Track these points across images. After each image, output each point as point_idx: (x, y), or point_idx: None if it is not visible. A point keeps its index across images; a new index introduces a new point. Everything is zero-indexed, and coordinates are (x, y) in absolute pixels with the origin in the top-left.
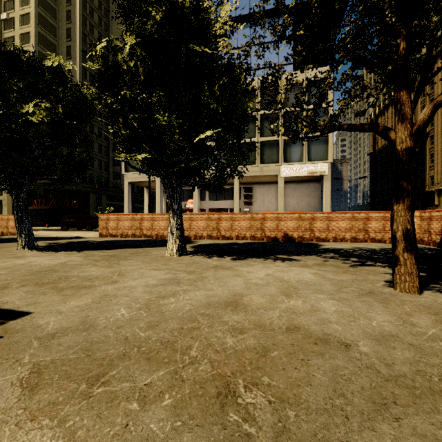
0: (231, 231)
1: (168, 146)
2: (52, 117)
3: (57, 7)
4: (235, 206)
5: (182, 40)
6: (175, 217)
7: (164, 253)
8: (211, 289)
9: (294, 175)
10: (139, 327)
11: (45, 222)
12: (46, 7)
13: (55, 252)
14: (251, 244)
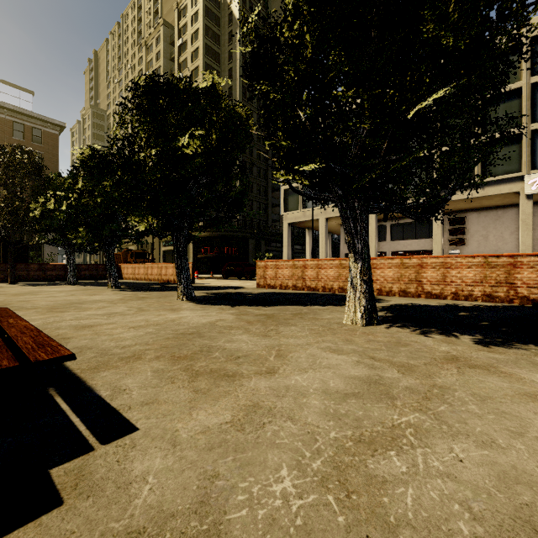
0: (443, 284)
1: (350, 148)
2: (205, 146)
3: (220, 51)
4: (435, 246)
5: None
6: (359, 263)
7: (339, 318)
8: (492, 442)
9: None
10: None
11: (211, 270)
12: (211, 54)
13: (209, 305)
14: (493, 311)
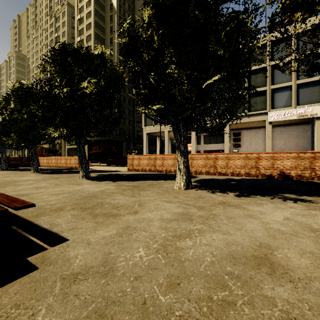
0: (227, 168)
1: (177, 97)
2: (97, 88)
3: (105, 26)
4: (226, 148)
5: (190, 1)
6: (182, 157)
7: (173, 186)
8: (228, 233)
9: (282, 119)
10: (158, 284)
11: (99, 161)
12: (99, 28)
13: (100, 181)
14: (248, 181)
